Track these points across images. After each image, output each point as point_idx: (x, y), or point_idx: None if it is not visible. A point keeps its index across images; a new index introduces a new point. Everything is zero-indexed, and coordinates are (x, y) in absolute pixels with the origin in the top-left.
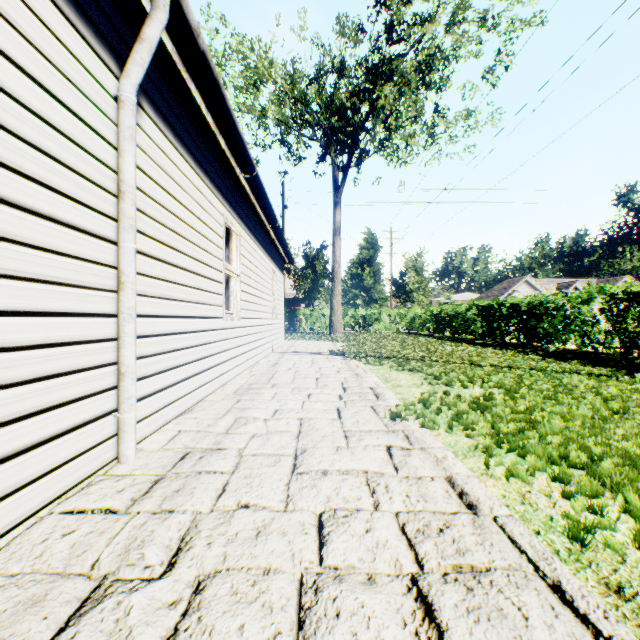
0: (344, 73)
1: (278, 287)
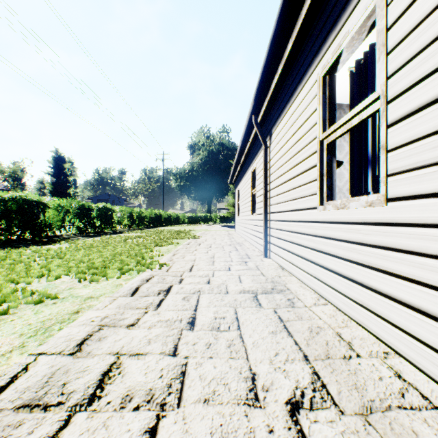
0: None
1: None
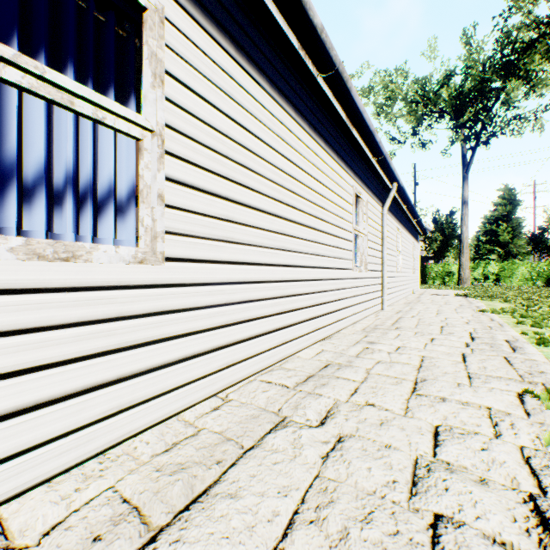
0: (471, 72)
1: (415, 252)
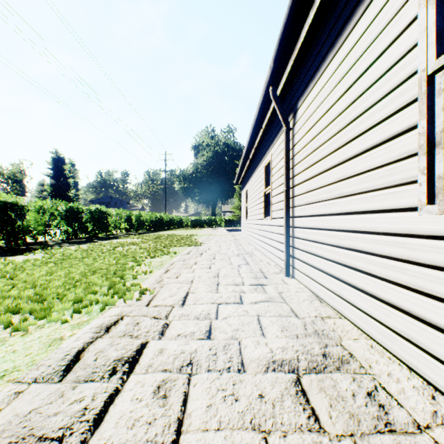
0: None
1: None
